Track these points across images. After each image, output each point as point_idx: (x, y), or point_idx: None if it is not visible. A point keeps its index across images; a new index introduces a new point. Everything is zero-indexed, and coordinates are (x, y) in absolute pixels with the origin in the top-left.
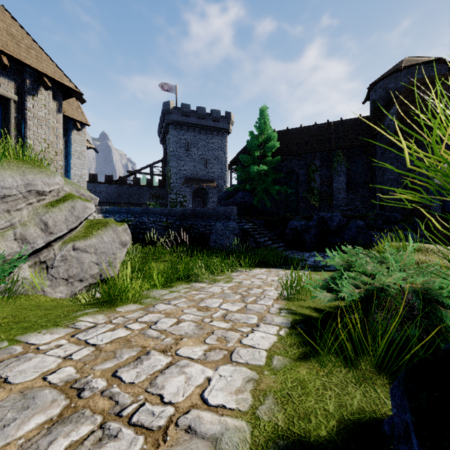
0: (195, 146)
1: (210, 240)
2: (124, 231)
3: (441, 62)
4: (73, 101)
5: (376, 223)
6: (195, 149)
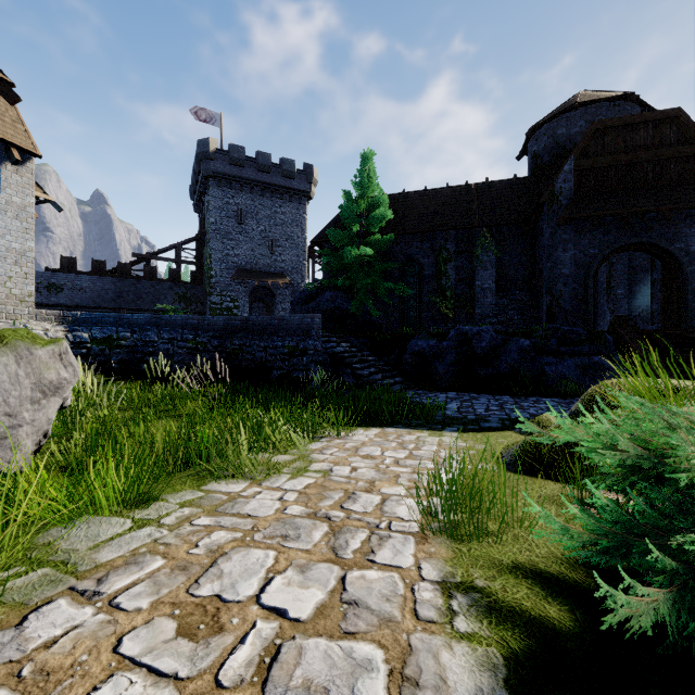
0: (253, 217)
1: (275, 374)
2: (55, 358)
3: (632, 99)
4: (6, 108)
5: (548, 344)
6: (253, 222)
